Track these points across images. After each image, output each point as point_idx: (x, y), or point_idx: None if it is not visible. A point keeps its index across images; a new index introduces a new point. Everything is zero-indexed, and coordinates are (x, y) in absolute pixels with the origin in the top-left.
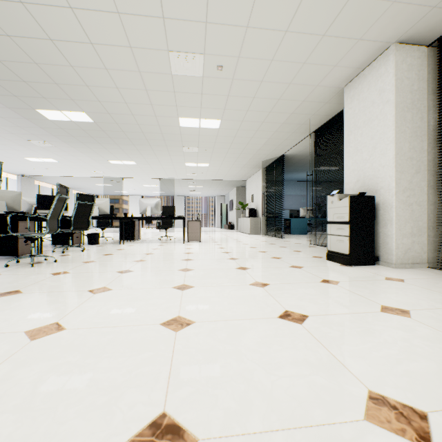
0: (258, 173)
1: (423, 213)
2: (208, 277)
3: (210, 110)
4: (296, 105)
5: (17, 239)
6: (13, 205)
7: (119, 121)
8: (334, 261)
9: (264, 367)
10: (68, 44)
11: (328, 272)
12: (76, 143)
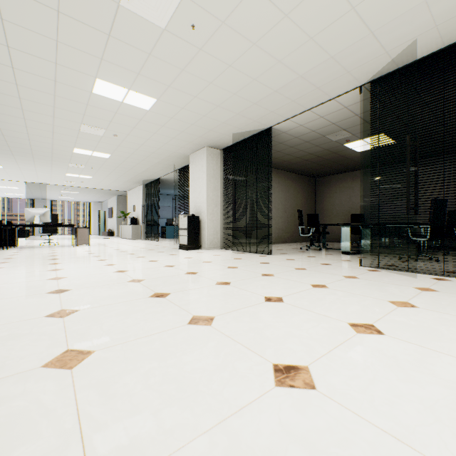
0: (139, 188)
1: (219, 224)
2: (113, 257)
3: (103, 149)
4: (165, 157)
5: None
6: None
7: (11, 140)
8: (182, 249)
9: (143, 266)
10: (1, 105)
11: (175, 252)
12: None
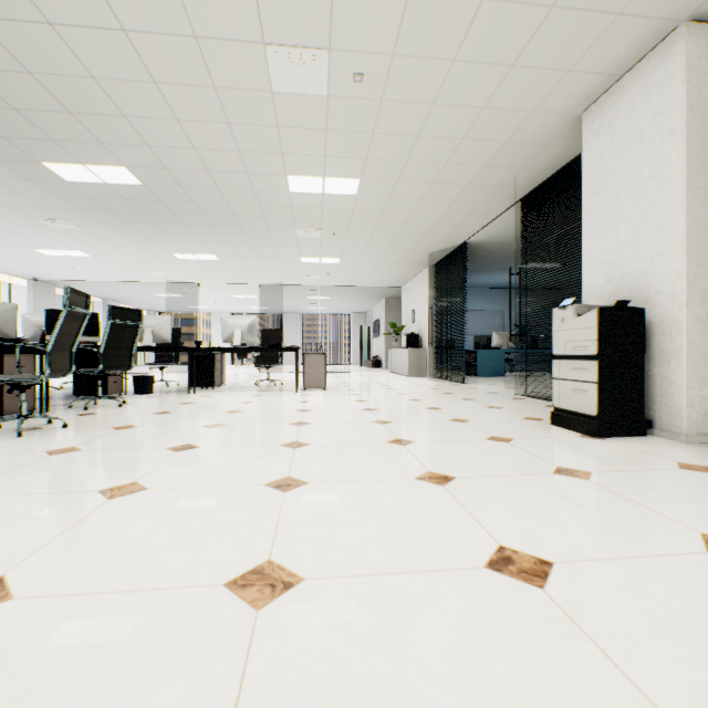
0: (422, 275)
1: None
2: (337, 462)
3: (341, 162)
4: (493, 150)
5: (1, 386)
6: (2, 327)
7: (186, 184)
8: (567, 427)
9: None
10: (83, 33)
11: (562, 451)
12: (116, 224)
